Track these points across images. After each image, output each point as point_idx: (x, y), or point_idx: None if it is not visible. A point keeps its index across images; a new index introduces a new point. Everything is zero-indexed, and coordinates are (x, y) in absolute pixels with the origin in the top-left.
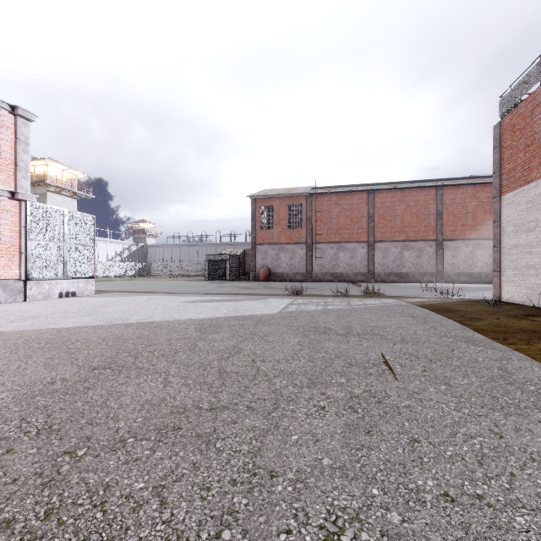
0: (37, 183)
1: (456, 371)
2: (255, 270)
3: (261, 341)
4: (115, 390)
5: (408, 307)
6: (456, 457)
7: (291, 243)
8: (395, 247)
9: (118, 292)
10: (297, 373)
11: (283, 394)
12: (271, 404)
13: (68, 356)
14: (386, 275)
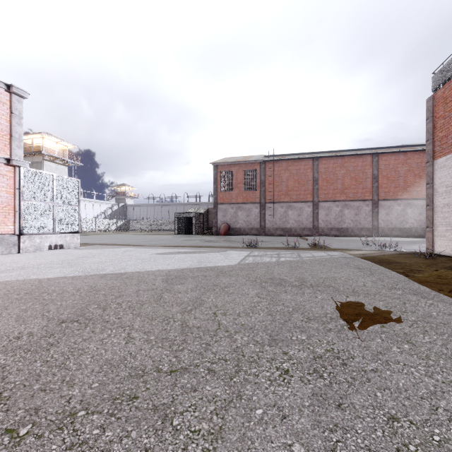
0: (35, 153)
1: (415, 327)
2: (217, 225)
3: (222, 293)
4: (77, 346)
5: (352, 259)
6: (447, 445)
7: (247, 202)
8: (336, 206)
9: (100, 244)
10: (257, 328)
11: (245, 353)
12: (233, 366)
13: (41, 307)
14: (329, 230)
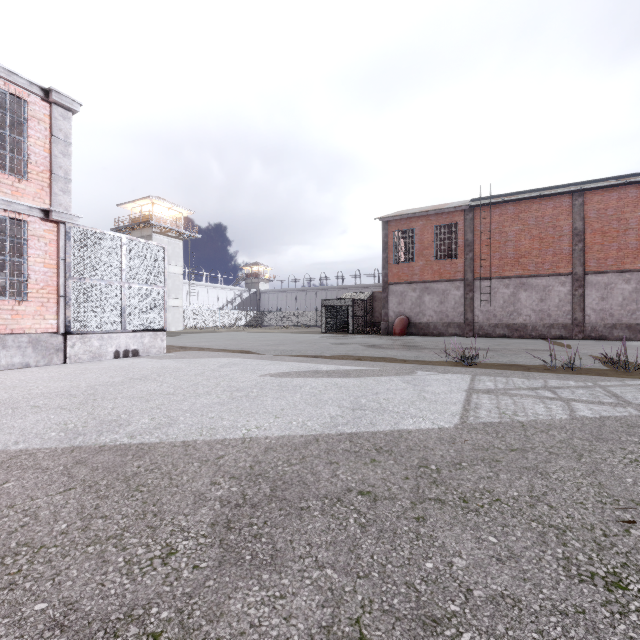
0: (143, 225)
1: None
2: (388, 319)
3: None
4: None
5: None
6: None
7: (440, 280)
8: (625, 281)
9: (200, 349)
10: None
11: None
12: None
13: None
14: (608, 329)
